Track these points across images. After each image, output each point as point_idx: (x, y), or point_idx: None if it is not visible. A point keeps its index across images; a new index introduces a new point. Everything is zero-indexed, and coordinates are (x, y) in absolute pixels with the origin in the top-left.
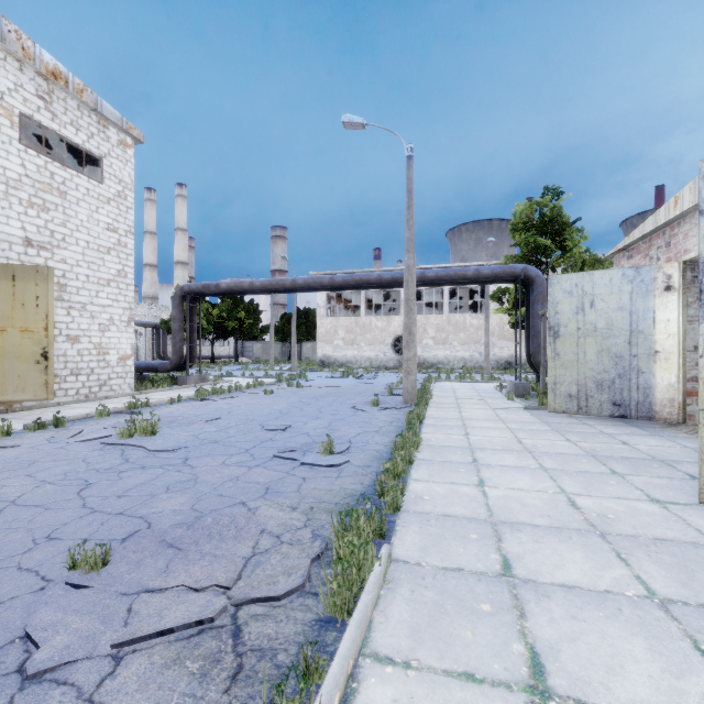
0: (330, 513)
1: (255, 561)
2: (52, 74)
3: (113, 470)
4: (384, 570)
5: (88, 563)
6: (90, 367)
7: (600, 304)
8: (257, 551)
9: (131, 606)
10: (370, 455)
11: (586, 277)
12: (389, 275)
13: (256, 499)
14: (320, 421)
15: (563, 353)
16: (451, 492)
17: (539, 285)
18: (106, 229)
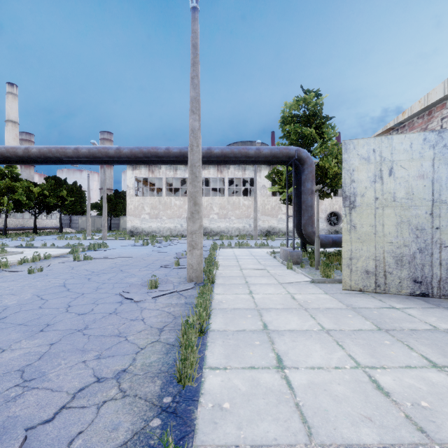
0: None
1: None
2: None
3: None
4: None
5: None
6: None
7: (399, 171)
8: None
9: None
10: None
11: (385, 142)
12: (177, 149)
13: None
14: (35, 343)
15: (360, 225)
16: None
17: (309, 165)
18: None
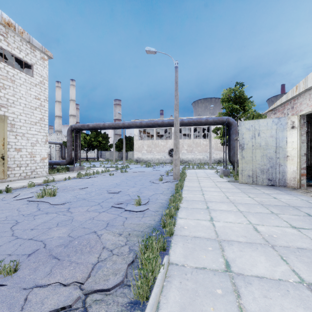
0: (138, 236)
1: (98, 266)
2: (7, 24)
3: (31, 214)
4: (165, 270)
5: (5, 271)
6: (26, 163)
7: (262, 134)
8: (100, 260)
9: (27, 297)
10: (158, 205)
11: (256, 122)
12: (167, 121)
13: (102, 230)
14: (135, 188)
15: (246, 156)
16: (197, 224)
17: (234, 126)
18: (34, 98)
